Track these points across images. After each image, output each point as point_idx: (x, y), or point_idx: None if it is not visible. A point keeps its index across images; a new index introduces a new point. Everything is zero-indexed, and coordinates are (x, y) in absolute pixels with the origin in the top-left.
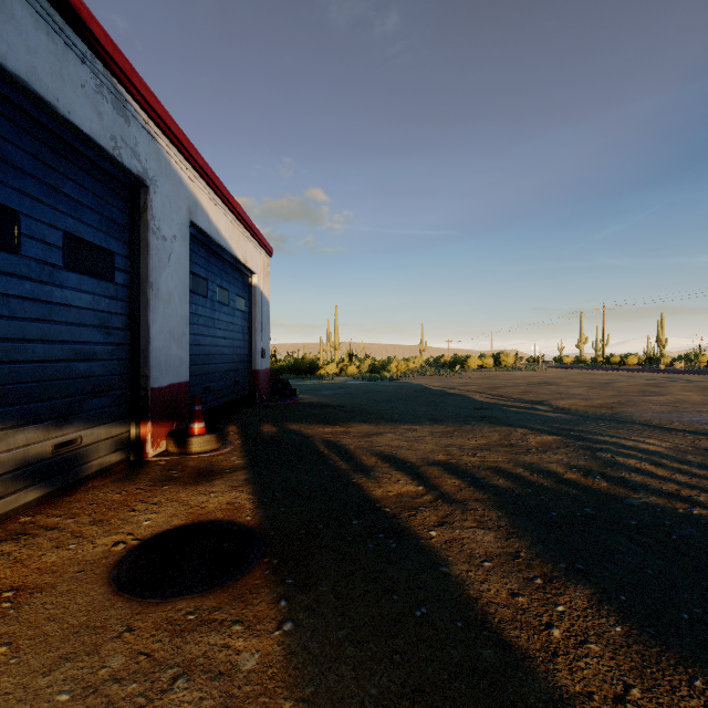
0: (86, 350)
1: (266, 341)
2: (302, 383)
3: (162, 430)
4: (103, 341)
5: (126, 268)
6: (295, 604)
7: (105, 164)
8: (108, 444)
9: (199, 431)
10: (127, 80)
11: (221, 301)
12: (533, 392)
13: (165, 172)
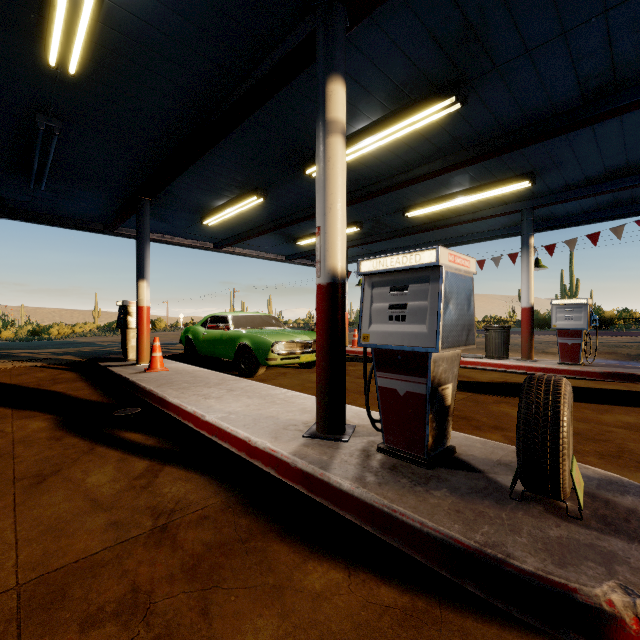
0: None
1: None
2: None
3: None
4: None
5: None
6: None
7: None
8: None
9: None
10: None
11: None
12: None
13: None
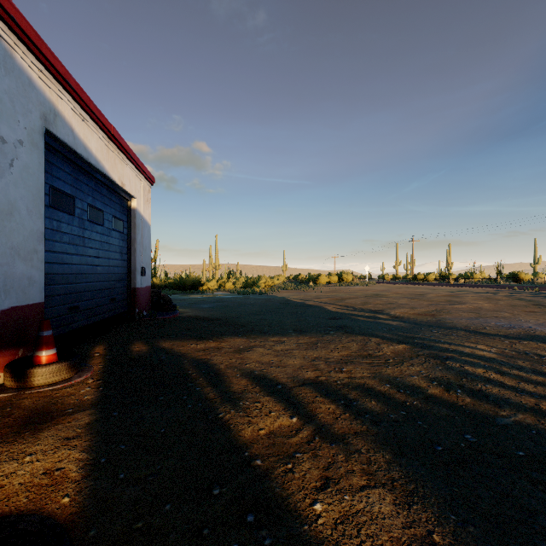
0: None
1: (146, 261)
2: (186, 297)
3: None
4: None
5: None
6: None
7: None
8: None
9: (47, 360)
10: None
11: (94, 220)
12: (371, 302)
13: (3, 63)
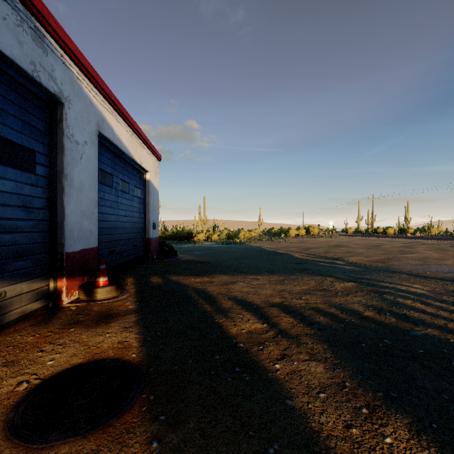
0: (10, 224)
1: (156, 218)
2: (182, 246)
3: (75, 283)
4: (25, 217)
5: (46, 163)
6: (165, 444)
7: (26, 83)
8: (30, 295)
9: (103, 284)
10: (45, 20)
11: (123, 190)
12: (332, 251)
13: (77, 94)
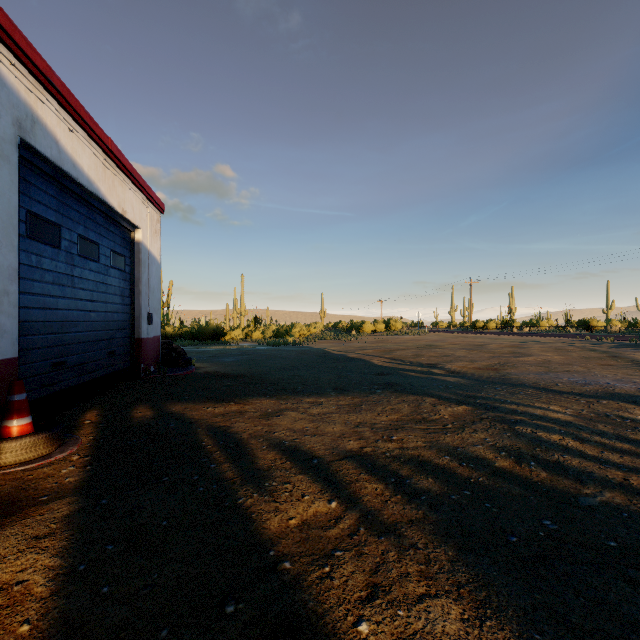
0: None
1: (154, 305)
2: (205, 349)
3: None
4: None
5: None
6: None
7: None
8: None
9: (19, 431)
10: None
11: (86, 255)
12: (424, 355)
13: None
